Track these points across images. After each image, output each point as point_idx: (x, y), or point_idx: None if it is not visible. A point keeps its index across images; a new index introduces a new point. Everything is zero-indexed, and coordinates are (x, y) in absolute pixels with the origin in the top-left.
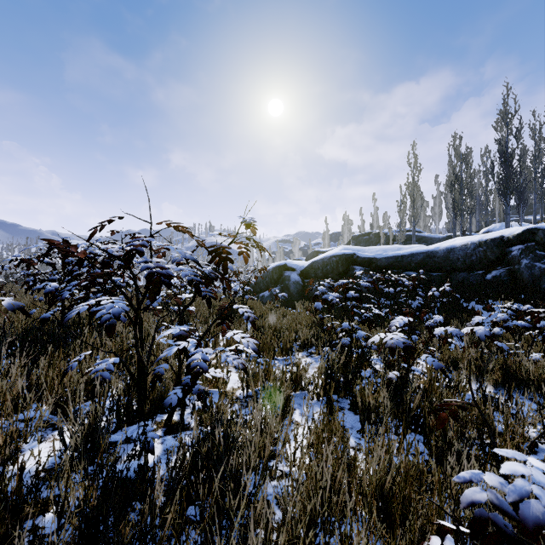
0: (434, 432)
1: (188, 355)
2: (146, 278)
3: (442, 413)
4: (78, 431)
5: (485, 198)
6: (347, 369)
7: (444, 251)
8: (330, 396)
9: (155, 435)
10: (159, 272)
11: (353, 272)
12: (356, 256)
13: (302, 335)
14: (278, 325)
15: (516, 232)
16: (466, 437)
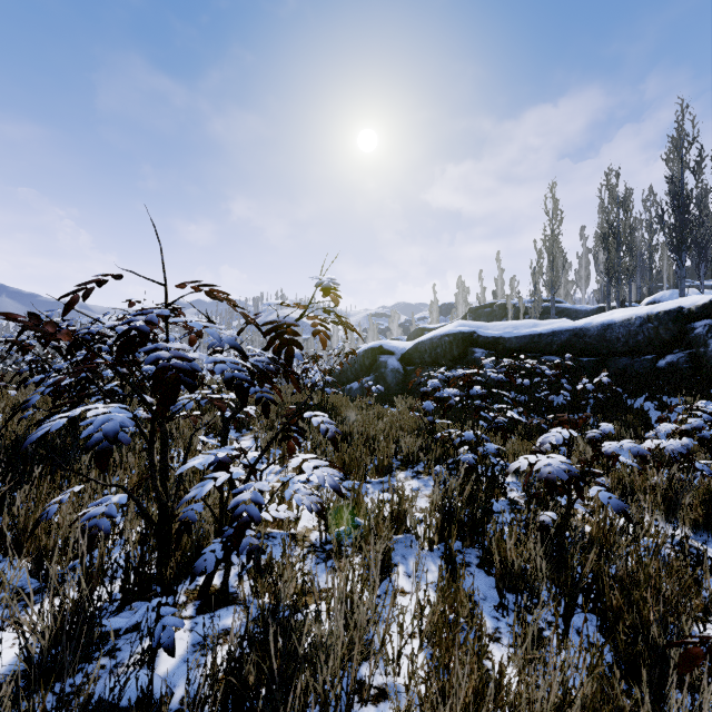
0: (623, 619)
1: (236, 488)
2: (154, 375)
3: (693, 647)
4: (45, 627)
5: (649, 257)
6: (474, 504)
7: (598, 328)
8: (451, 547)
9: (178, 622)
10: (177, 365)
11: (473, 356)
12: (476, 335)
13: (405, 447)
14: (372, 432)
15: (701, 302)
16: (678, 632)
